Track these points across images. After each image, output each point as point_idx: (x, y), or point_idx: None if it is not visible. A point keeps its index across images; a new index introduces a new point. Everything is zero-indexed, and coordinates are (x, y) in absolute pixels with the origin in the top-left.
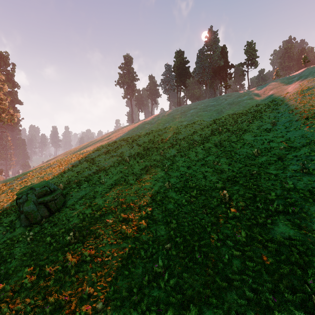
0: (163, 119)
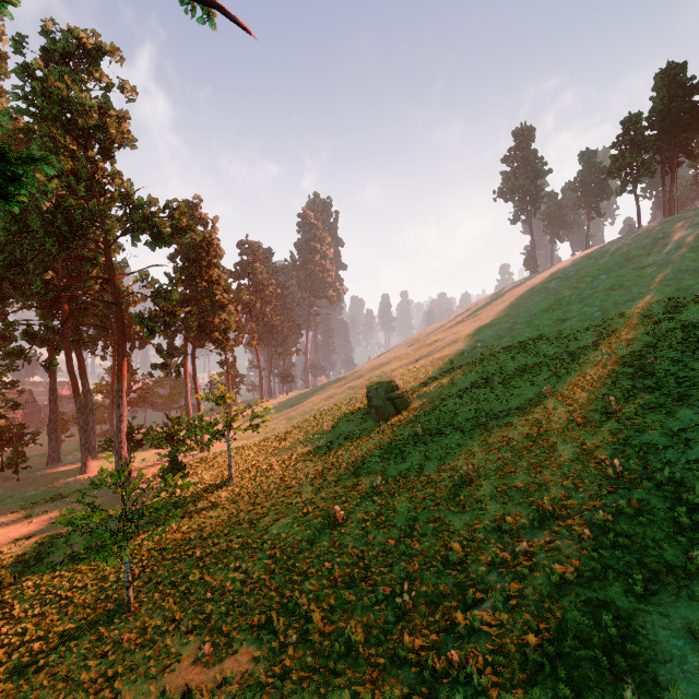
0: (598, 264)
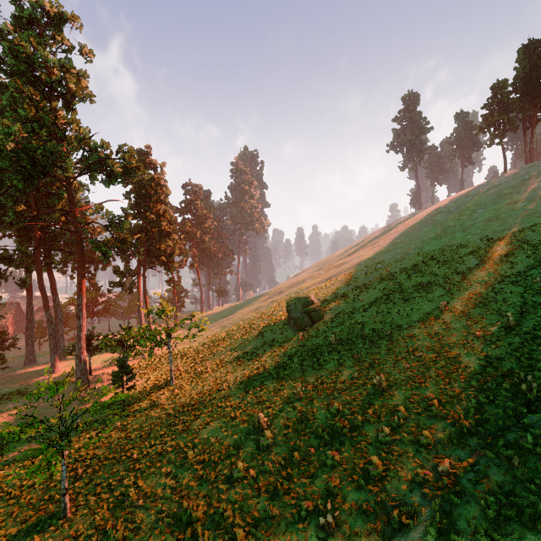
0: (475, 201)
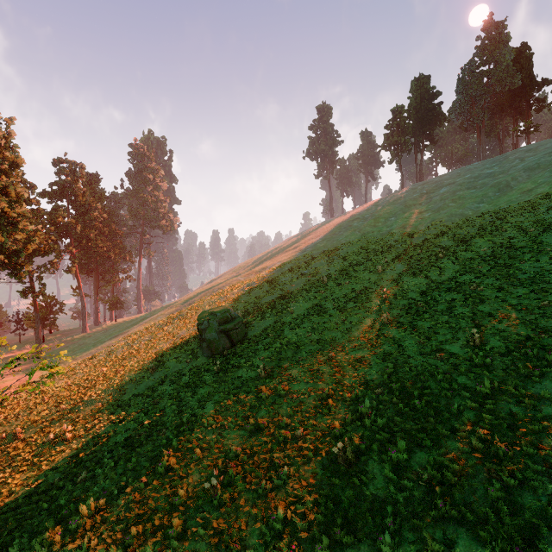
0: (386, 209)
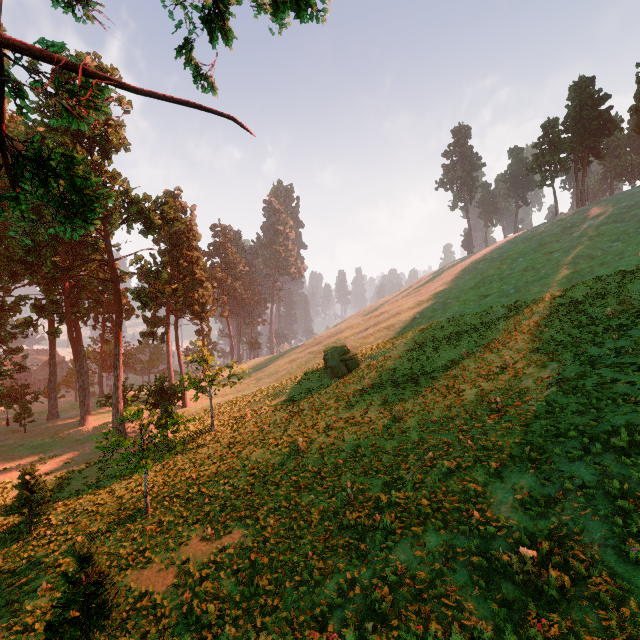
0: (518, 248)
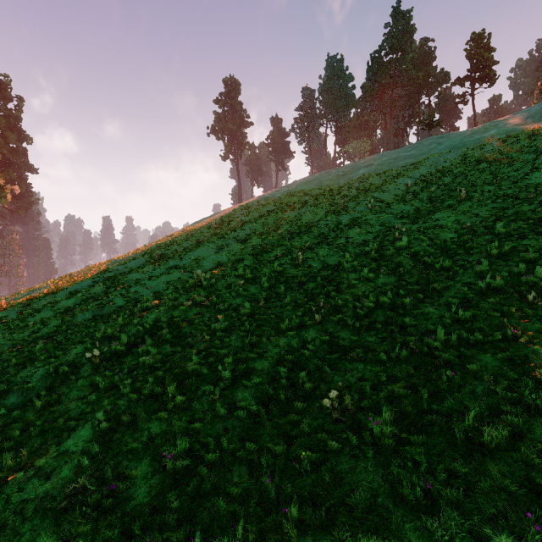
0: (300, 189)
